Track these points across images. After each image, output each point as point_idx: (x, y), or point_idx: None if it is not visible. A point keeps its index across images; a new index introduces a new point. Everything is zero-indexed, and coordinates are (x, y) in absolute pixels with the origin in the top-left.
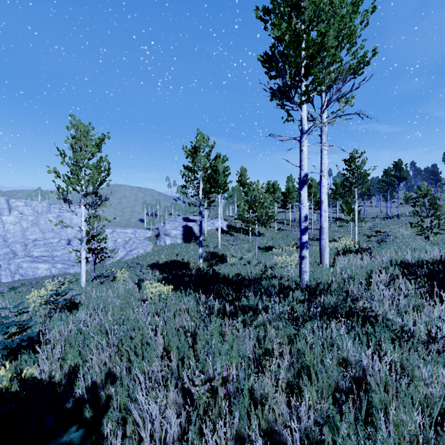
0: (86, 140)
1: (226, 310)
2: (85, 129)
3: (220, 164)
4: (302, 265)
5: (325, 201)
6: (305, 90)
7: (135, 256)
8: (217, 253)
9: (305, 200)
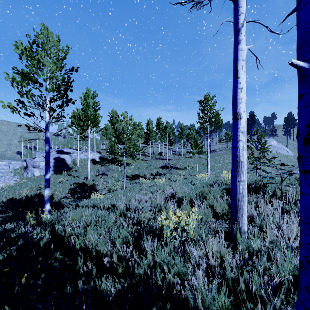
0: None
1: None
2: None
3: (89, 98)
4: None
5: (244, 116)
6: None
7: None
8: (86, 184)
9: None
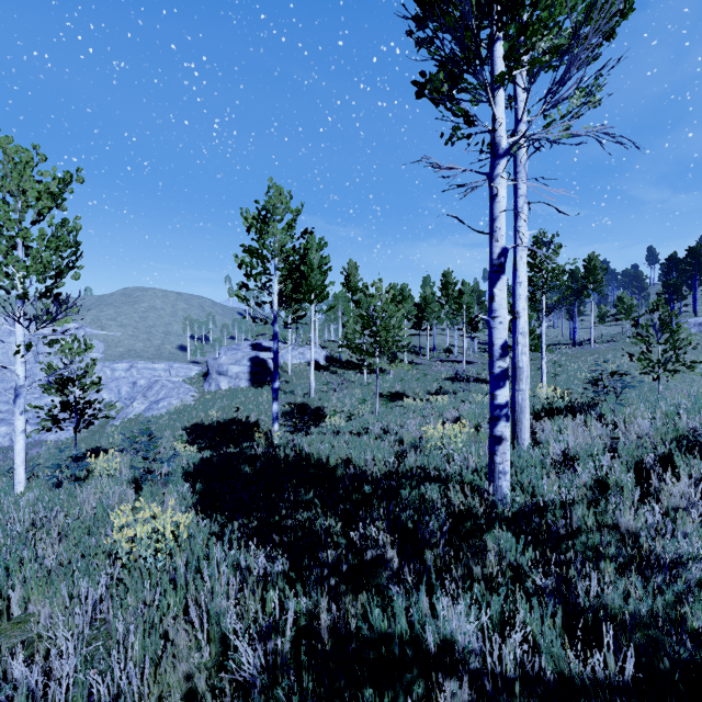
0: (21, 178)
1: (319, 620)
2: (23, 157)
3: (313, 252)
4: (495, 457)
5: (524, 315)
6: (513, 39)
7: (163, 412)
8: (308, 405)
9: (503, 309)
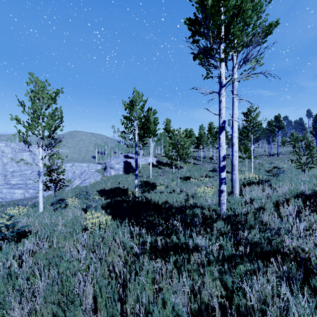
0: (42, 93)
1: (157, 244)
2: (42, 85)
3: (151, 116)
4: (221, 197)
5: (236, 144)
6: (225, 47)
7: (87, 184)
8: (149, 182)
9: (224, 143)
